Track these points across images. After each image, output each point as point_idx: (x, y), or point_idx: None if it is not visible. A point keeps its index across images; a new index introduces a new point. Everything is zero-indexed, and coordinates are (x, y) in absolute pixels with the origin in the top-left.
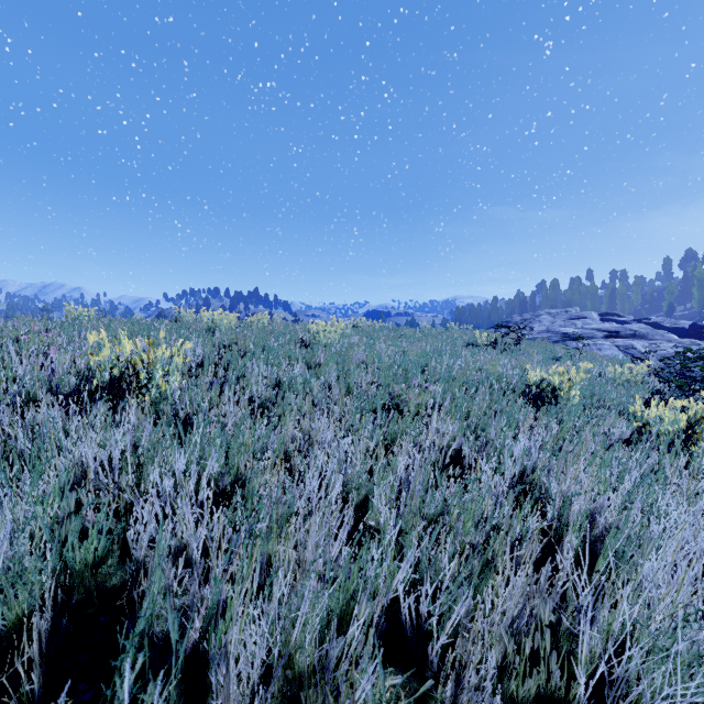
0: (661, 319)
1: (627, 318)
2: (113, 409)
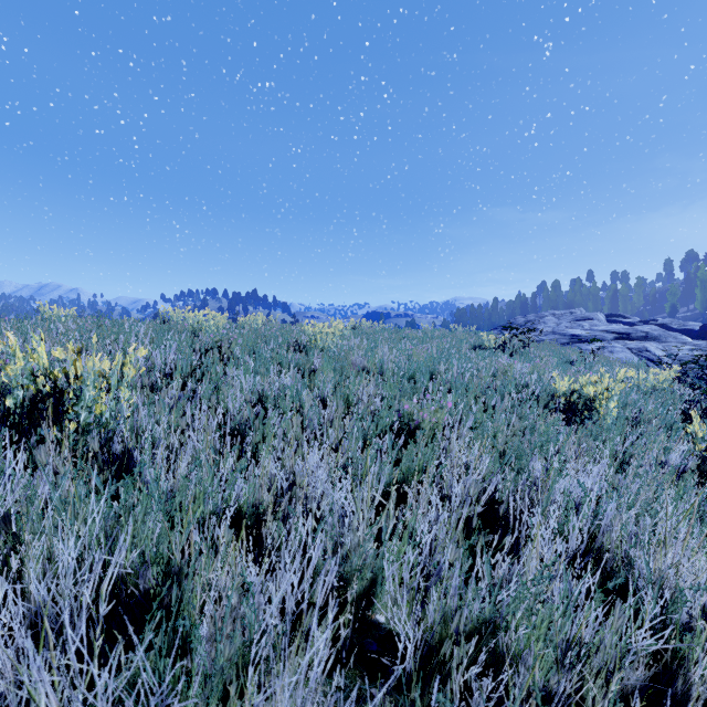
0: (669, 320)
1: (633, 319)
2: (26, 441)
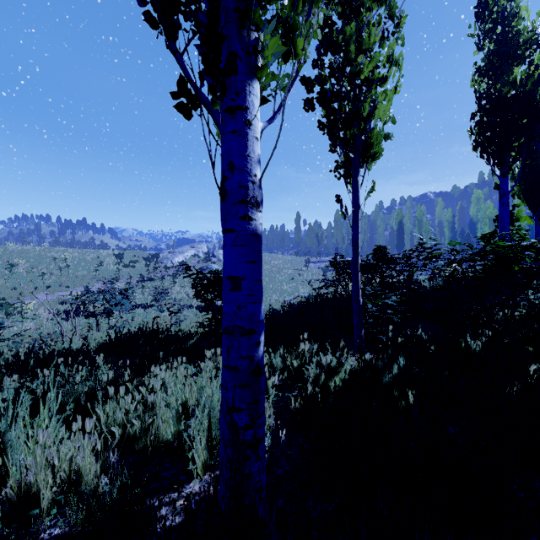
0: None
1: None
2: None
